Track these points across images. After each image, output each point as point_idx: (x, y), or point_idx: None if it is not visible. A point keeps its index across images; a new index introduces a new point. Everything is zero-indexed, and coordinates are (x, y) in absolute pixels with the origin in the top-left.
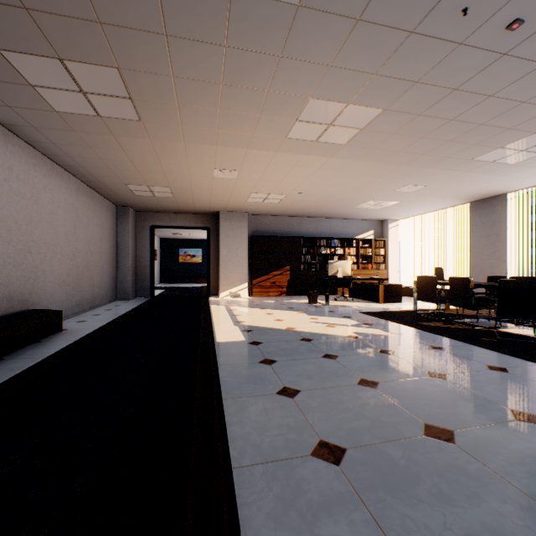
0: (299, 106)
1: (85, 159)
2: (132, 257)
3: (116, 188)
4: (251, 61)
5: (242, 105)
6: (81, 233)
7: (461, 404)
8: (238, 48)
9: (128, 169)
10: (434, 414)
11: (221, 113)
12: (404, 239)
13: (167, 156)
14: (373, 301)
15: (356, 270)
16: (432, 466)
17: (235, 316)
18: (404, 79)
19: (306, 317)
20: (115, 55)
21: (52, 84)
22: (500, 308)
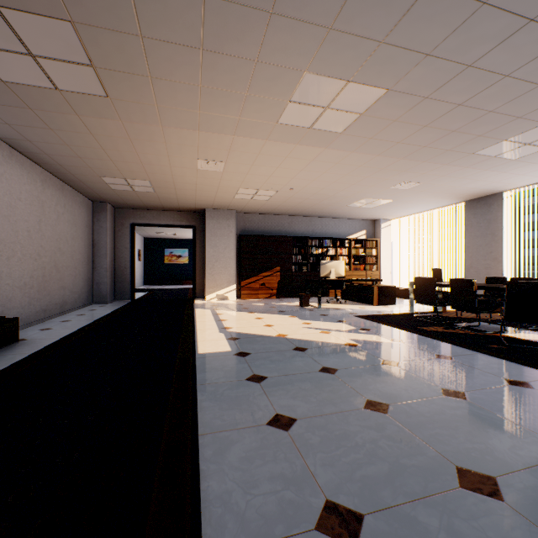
0: (292, 83)
1: (49, 145)
2: (110, 257)
3: (90, 181)
4: (236, 18)
5: (227, 80)
6: (48, 229)
7: (492, 434)
8: None
9: (100, 158)
10: (464, 452)
11: (202, 89)
12: (397, 239)
13: (144, 142)
14: (367, 303)
15: (348, 271)
16: None
17: (221, 322)
18: (415, 51)
19: (299, 322)
20: (66, 2)
21: None
22: (508, 312)
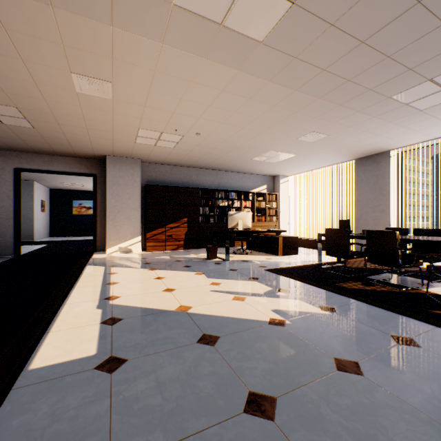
0: None
1: None
2: None
3: None
4: None
5: None
6: None
7: None
8: None
9: None
10: None
11: None
12: (293, 193)
13: None
14: (272, 253)
15: (252, 222)
16: None
17: (109, 287)
18: None
19: (206, 282)
20: None
21: None
22: None
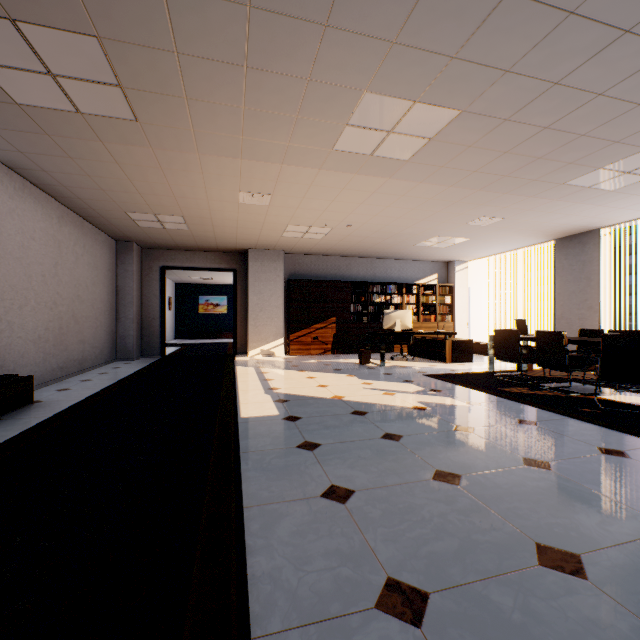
0: (350, 104)
1: (67, 175)
2: (137, 306)
3: (114, 217)
4: (286, 32)
5: (274, 101)
6: (66, 274)
7: (579, 508)
8: (267, 10)
9: (126, 191)
10: (546, 527)
11: (246, 111)
12: (474, 284)
13: (177, 172)
14: (439, 360)
15: (416, 322)
16: (564, 625)
17: (267, 382)
18: (492, 67)
19: (358, 382)
20: (92, 16)
21: (5, 60)
22: (604, 370)
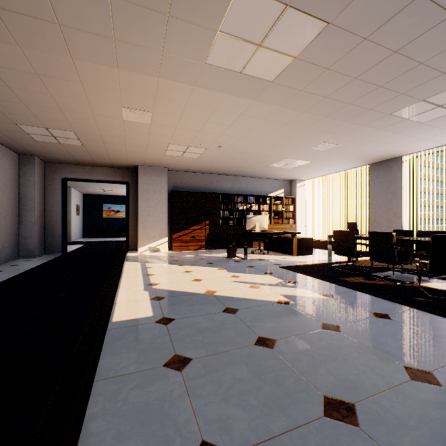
0: (223, 2)
1: None
2: (39, 211)
3: (7, 130)
4: None
5: None
6: None
7: None
8: None
9: (10, 100)
10: None
11: (113, 1)
12: (310, 197)
13: (56, 81)
14: (287, 253)
15: (269, 224)
16: None
17: (149, 277)
18: None
19: (227, 275)
20: None
21: None
22: (433, 265)
